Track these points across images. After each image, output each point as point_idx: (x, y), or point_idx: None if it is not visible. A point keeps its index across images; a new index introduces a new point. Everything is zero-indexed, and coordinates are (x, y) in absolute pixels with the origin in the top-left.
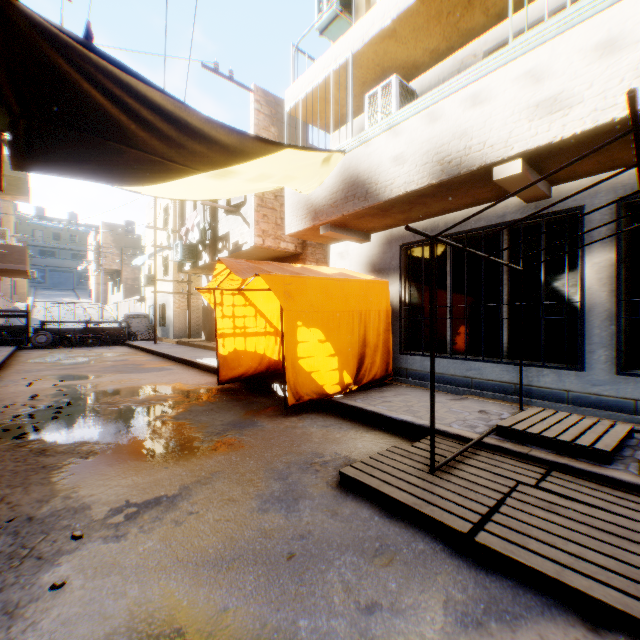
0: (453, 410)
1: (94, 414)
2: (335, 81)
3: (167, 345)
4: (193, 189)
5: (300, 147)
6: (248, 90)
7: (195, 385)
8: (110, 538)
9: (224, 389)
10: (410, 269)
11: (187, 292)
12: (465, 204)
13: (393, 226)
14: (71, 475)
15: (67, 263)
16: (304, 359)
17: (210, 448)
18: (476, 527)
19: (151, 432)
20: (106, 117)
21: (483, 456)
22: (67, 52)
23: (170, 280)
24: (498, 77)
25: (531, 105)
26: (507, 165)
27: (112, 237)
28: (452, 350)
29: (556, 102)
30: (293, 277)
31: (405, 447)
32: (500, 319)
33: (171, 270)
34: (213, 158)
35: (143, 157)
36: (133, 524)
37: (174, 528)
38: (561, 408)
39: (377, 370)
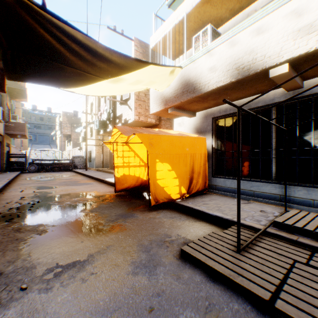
0: (244, 210)
1: (50, 208)
2: (176, 30)
3: (92, 171)
4: (101, 89)
5: (158, 64)
6: (131, 40)
7: (103, 192)
8: (42, 290)
9: (118, 195)
10: (218, 131)
11: (102, 145)
12: (250, 93)
13: (208, 108)
14: (30, 245)
15: (46, 131)
16: (160, 180)
17: (107, 230)
18: (273, 294)
19: (77, 219)
20: (53, 49)
21: (267, 240)
22: (30, 11)
23: (93, 139)
24: (273, 16)
25: (295, 30)
26: (278, 68)
27: (67, 118)
28: (242, 175)
29: (312, 27)
30: (154, 135)
31: (219, 233)
32: (271, 158)
33: (94, 134)
34: (111, 71)
35: (74, 71)
36: (57, 280)
37: (81, 284)
38: (309, 210)
39: (199, 186)
